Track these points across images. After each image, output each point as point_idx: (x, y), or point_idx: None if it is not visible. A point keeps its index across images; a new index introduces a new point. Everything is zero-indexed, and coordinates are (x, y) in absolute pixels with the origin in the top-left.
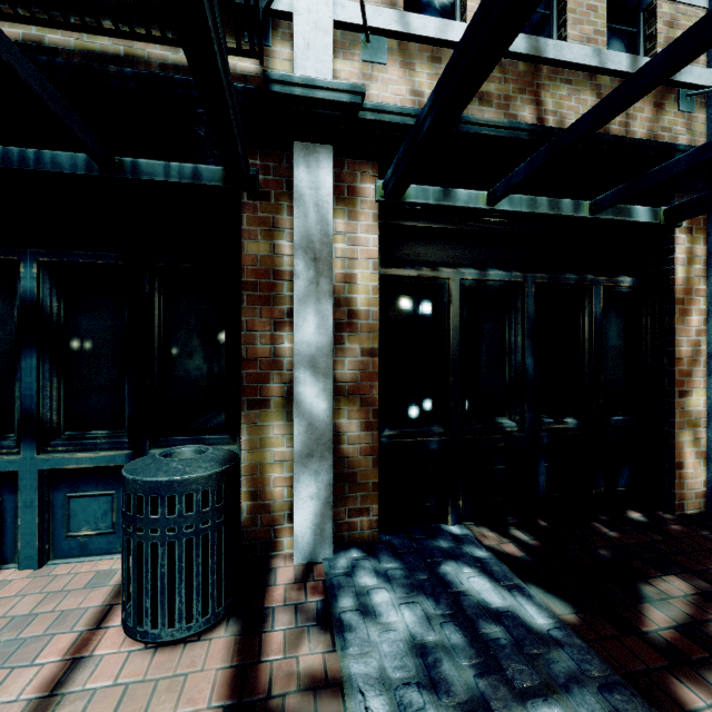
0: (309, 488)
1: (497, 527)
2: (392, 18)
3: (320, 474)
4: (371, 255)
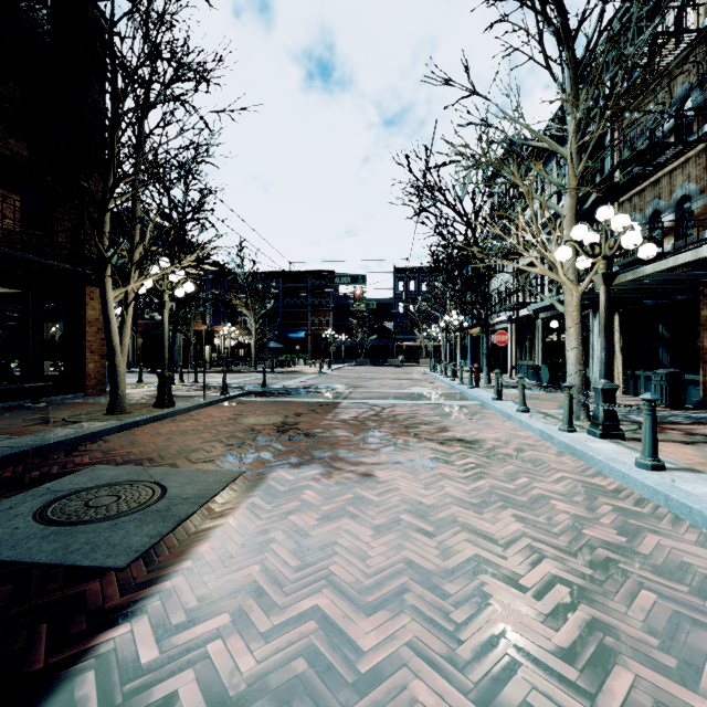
0: None
1: None
2: None
3: None
4: None
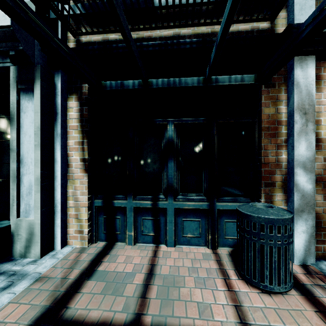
0: (302, 227)
1: None
2: None
3: (308, 221)
4: None
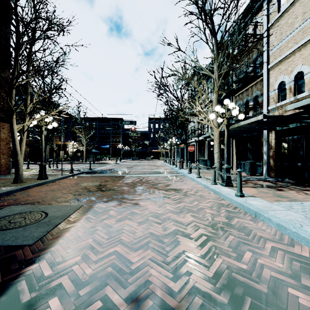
0: (264, 168)
1: (293, 181)
2: (274, 106)
3: (265, 166)
4: (273, 138)
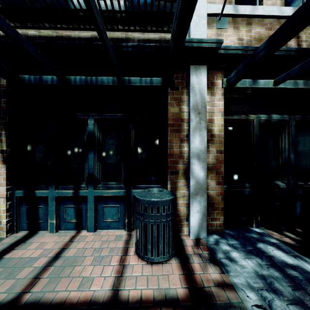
0: (197, 208)
1: (277, 230)
2: (230, 8)
3: (201, 202)
4: (220, 110)
